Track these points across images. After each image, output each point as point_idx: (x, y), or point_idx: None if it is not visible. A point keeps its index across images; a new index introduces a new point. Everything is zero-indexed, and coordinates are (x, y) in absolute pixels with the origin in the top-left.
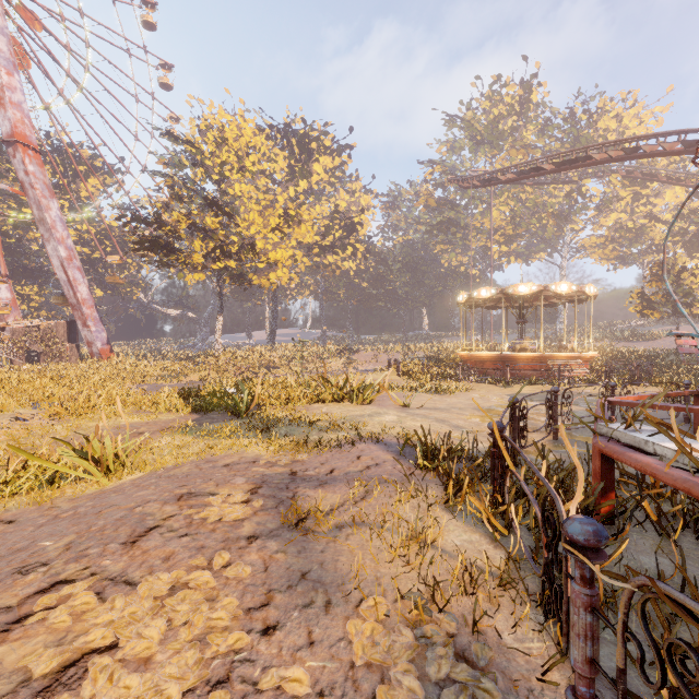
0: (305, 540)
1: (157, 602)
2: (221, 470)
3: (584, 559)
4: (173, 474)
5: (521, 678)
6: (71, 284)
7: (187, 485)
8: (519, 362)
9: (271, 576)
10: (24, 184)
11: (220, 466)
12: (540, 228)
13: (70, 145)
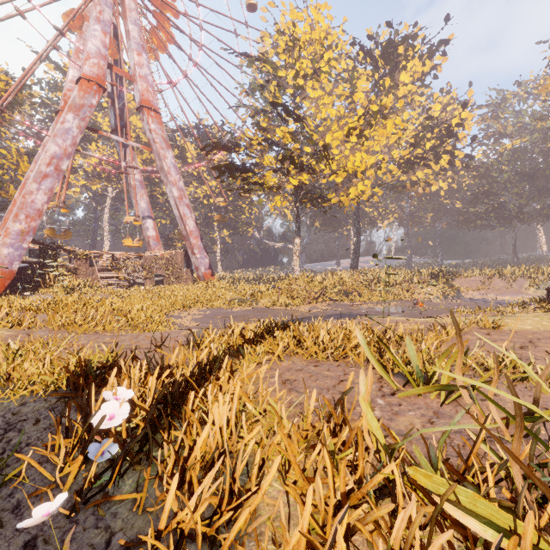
0: None
1: None
2: None
3: None
4: None
5: None
6: (182, 219)
7: None
8: None
9: None
10: (150, 141)
11: None
12: None
13: (205, 125)
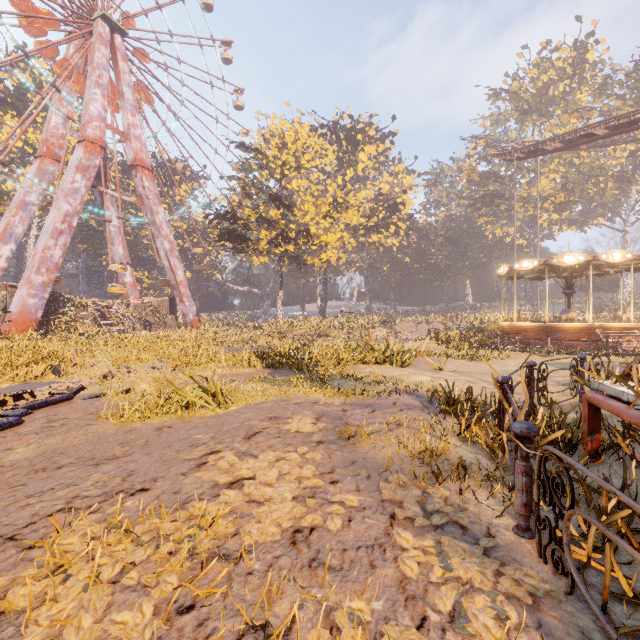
0: (354, 446)
1: (271, 464)
2: (293, 406)
3: (516, 440)
4: (261, 407)
5: (486, 519)
6: (172, 270)
7: (273, 412)
8: (564, 332)
9: (333, 461)
10: (142, 196)
11: (292, 404)
12: (597, 193)
13: (169, 161)
